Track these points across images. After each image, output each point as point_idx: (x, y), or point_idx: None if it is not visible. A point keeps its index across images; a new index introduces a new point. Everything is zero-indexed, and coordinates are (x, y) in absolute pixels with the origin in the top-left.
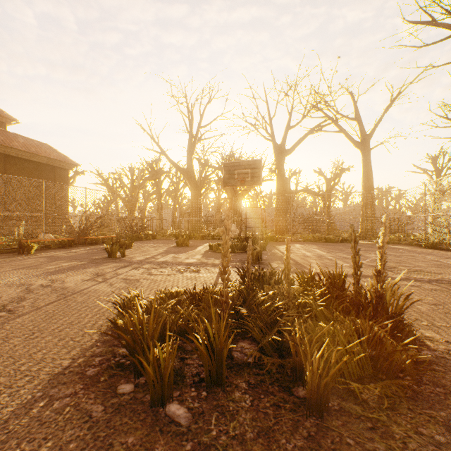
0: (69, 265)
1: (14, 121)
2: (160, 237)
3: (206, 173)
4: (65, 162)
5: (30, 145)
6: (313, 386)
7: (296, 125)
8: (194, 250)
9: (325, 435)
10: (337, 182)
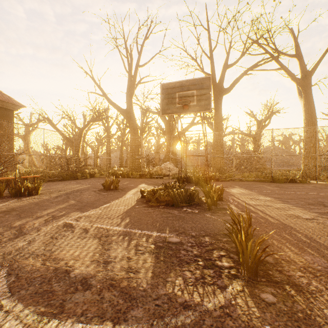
0: None
1: None
2: (99, 175)
3: (146, 119)
4: (8, 102)
5: None
6: None
7: (234, 63)
8: (119, 199)
9: None
10: (267, 123)
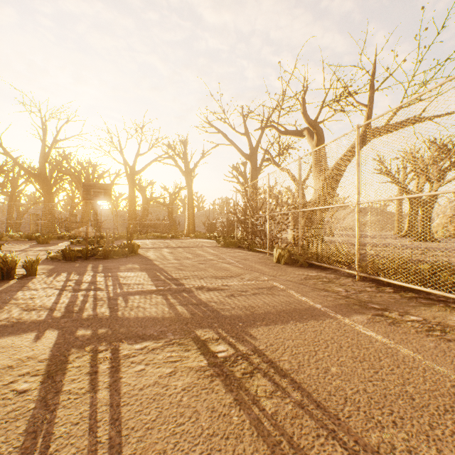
0: None
1: None
2: (6, 239)
3: (58, 174)
4: None
5: None
6: (105, 254)
7: (144, 154)
8: (58, 245)
9: (106, 260)
10: (177, 196)
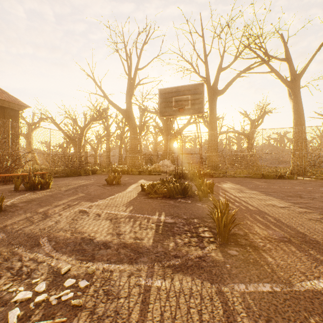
0: None
1: None
2: (100, 172)
3: (145, 118)
4: (14, 103)
5: None
6: None
7: (228, 66)
8: (122, 192)
9: None
10: (260, 122)
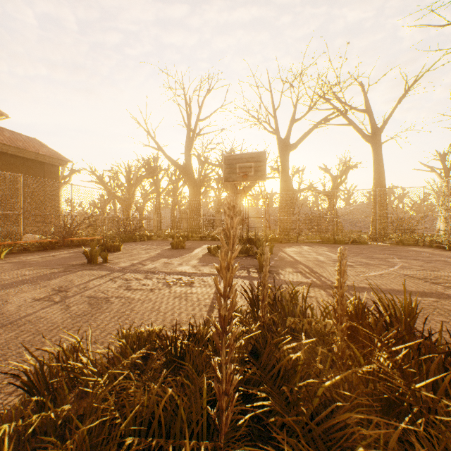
0: (33, 274)
1: (3, 116)
2: (156, 238)
3: (205, 171)
4: (55, 158)
5: (17, 139)
6: None
7: (301, 117)
8: (191, 253)
9: None
10: (343, 179)
